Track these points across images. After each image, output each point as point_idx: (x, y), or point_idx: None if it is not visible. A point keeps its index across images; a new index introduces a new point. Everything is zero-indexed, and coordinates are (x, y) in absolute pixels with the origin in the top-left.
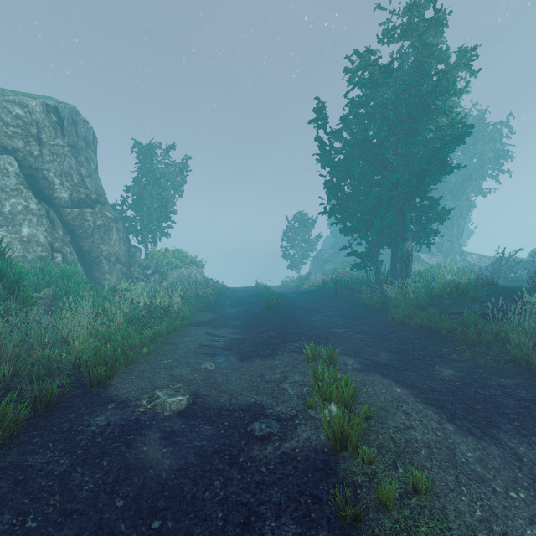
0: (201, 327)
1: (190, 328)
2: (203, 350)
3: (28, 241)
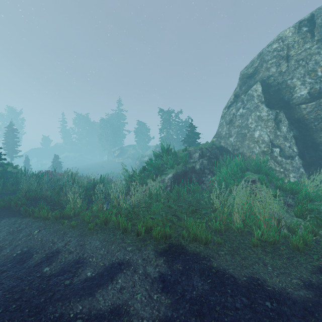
0: (157, 256)
1: (148, 246)
2: (42, 252)
3: (257, 141)
